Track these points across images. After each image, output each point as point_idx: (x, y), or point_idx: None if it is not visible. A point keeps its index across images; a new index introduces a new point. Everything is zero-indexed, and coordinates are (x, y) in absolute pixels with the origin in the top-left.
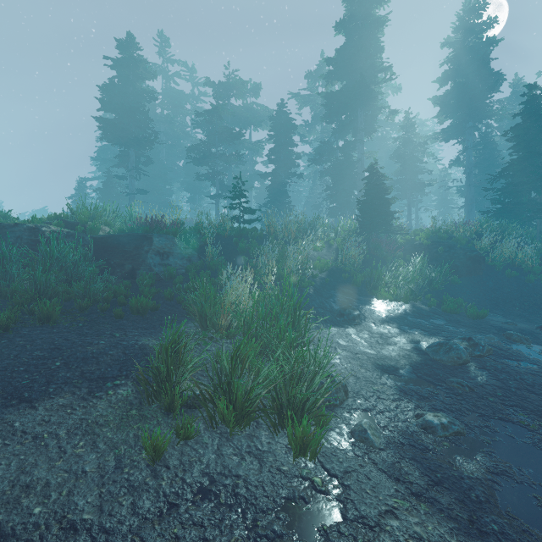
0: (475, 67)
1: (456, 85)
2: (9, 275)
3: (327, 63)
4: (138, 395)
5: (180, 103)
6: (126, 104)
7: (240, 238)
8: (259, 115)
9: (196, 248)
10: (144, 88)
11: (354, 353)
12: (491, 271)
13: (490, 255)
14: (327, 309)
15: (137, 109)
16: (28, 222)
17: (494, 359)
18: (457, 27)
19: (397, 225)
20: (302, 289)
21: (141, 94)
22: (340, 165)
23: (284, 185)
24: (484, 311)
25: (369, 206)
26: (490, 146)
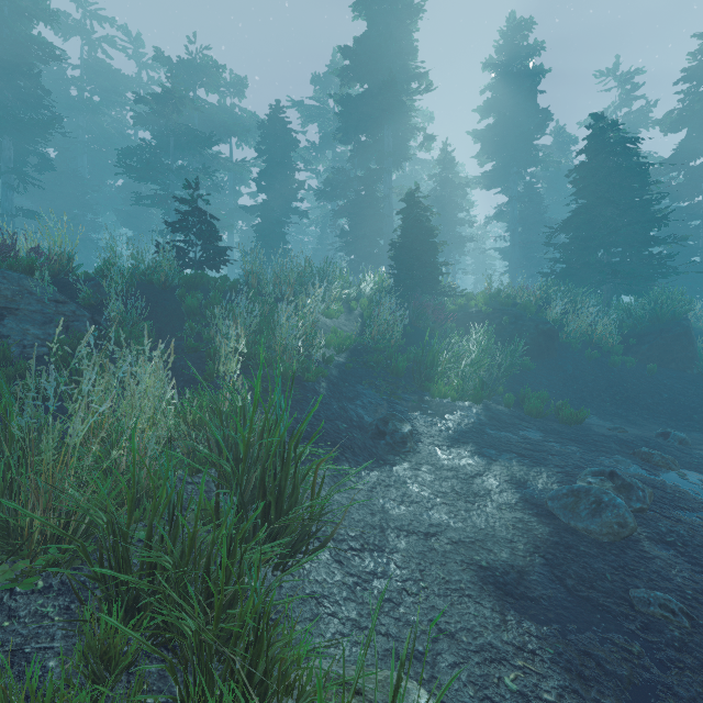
0: (520, 100)
1: (501, 118)
2: None
3: (342, 53)
4: None
5: (115, 87)
6: None
7: (195, 291)
8: (244, 125)
9: (92, 305)
10: (32, 34)
11: (422, 535)
12: (566, 351)
13: (566, 329)
14: (353, 423)
15: (17, 67)
16: None
17: (661, 513)
18: (501, 46)
19: (446, 284)
20: (306, 384)
21: (26, 44)
22: (361, 202)
23: (281, 226)
24: (584, 411)
25: (408, 252)
26: (536, 200)
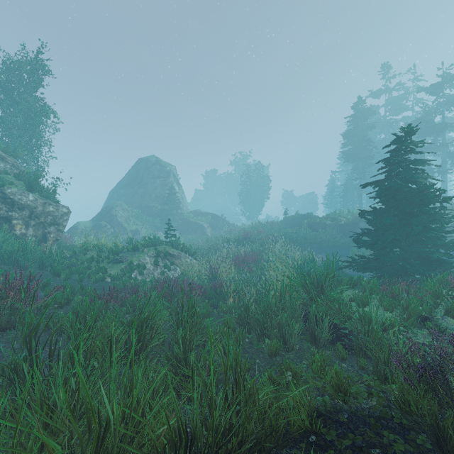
0: None
1: None
2: (321, 236)
3: None
4: (347, 259)
5: (400, 105)
6: (356, 138)
7: None
8: None
9: None
10: (367, 125)
11: None
12: None
13: None
14: None
15: (363, 140)
16: (321, 220)
17: None
18: None
19: None
20: None
21: (365, 128)
22: None
23: None
24: None
25: None
26: None
